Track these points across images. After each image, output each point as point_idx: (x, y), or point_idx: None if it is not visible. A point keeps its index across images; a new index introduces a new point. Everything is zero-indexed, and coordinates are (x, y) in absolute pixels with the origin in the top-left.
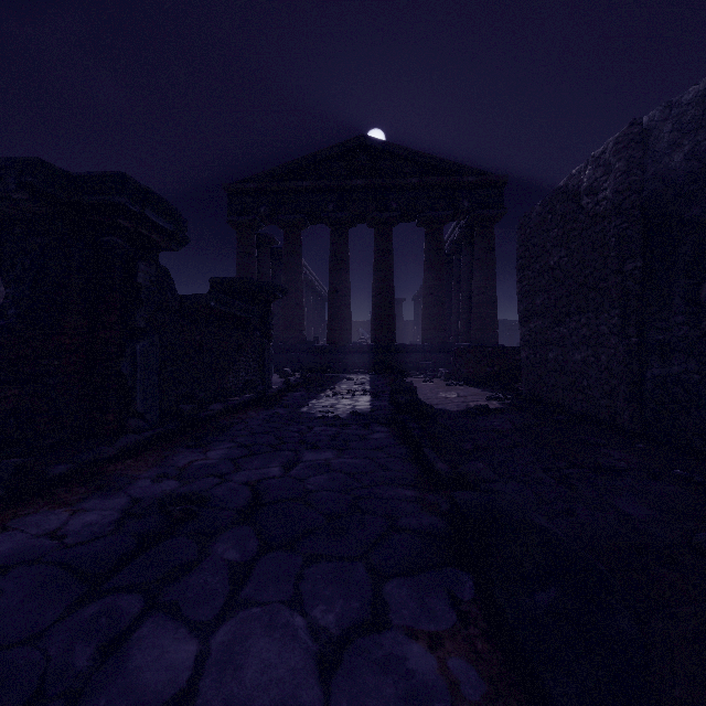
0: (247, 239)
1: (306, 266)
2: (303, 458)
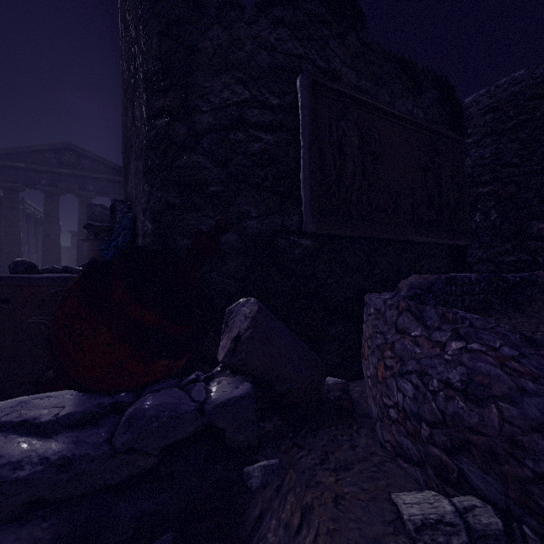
0: None
1: (34, 207)
2: None
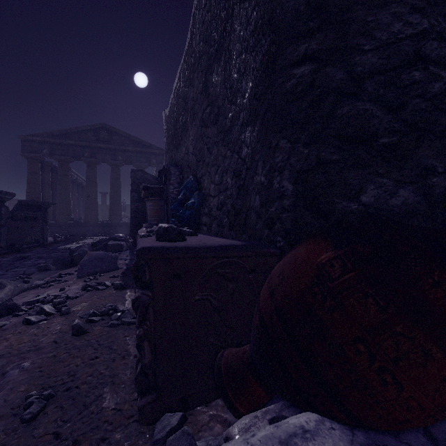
0: (35, 166)
1: (77, 174)
2: (52, 254)
